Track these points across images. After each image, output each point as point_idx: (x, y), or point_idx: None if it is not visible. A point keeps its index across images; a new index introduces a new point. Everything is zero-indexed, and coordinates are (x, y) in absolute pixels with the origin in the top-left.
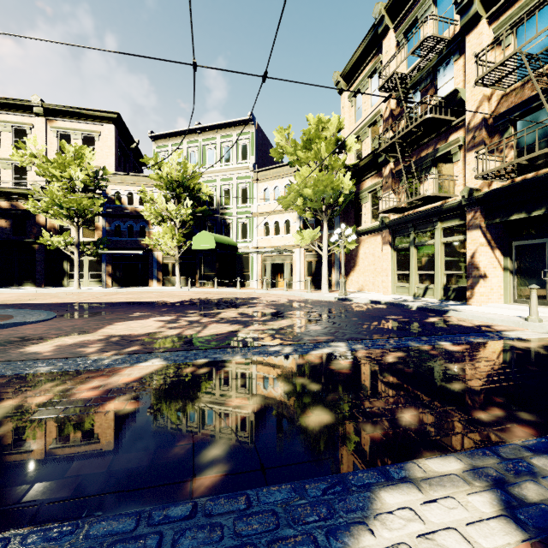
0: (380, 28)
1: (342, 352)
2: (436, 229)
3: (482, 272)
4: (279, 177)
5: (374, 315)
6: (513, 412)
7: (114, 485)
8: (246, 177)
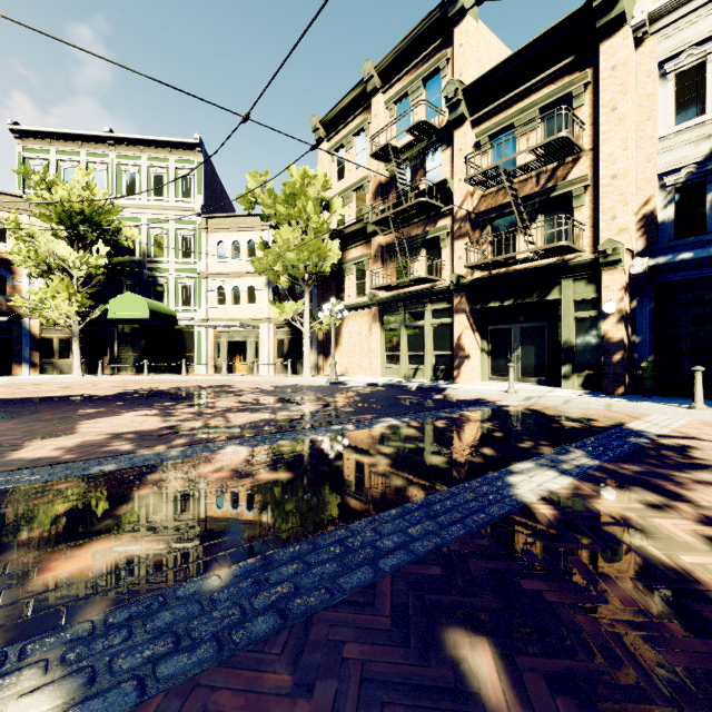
0: (369, 88)
1: (399, 424)
2: (426, 310)
3: (467, 353)
4: (240, 230)
5: (386, 396)
6: (537, 442)
7: (362, 504)
8: (189, 222)
